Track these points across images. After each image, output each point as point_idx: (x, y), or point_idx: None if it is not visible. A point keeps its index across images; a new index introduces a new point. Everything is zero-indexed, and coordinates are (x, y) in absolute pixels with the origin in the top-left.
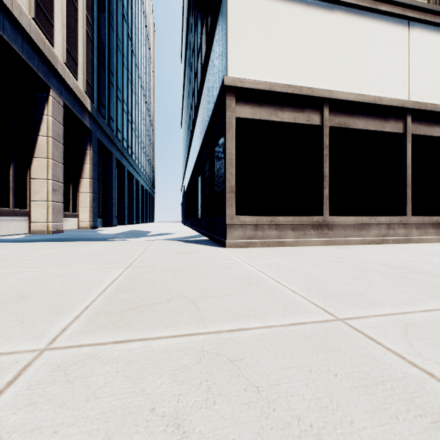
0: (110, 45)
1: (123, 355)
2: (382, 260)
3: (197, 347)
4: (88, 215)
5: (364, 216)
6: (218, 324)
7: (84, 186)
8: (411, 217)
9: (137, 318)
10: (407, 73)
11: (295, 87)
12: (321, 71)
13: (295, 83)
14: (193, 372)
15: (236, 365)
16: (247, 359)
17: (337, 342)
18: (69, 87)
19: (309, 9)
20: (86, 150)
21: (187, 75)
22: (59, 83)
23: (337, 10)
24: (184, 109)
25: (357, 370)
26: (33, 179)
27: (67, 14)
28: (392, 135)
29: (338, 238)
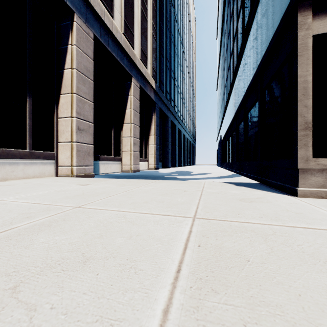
0: (166, 40)
1: None
2: None
3: None
4: (153, 160)
5: None
6: None
7: (151, 140)
8: None
9: None
10: None
11: None
12: None
13: None
14: None
15: None
16: None
17: None
18: (142, 74)
19: None
20: (152, 116)
21: (223, 44)
22: (137, 73)
23: None
24: (220, 74)
25: None
26: (123, 137)
27: (141, 26)
28: None
29: None
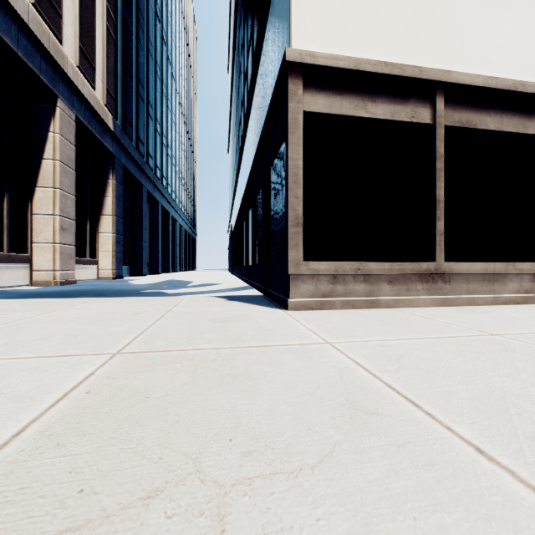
0: (139, 48)
1: None
2: None
3: None
4: (110, 261)
5: (498, 262)
6: None
7: (105, 225)
8: None
9: None
10: None
11: (395, 65)
12: (433, 41)
13: (393, 60)
14: None
15: None
16: None
17: None
18: (83, 97)
19: None
20: (108, 180)
21: (235, 84)
22: (70, 91)
23: None
24: (232, 129)
25: None
26: (35, 214)
27: (81, 4)
28: None
29: (459, 296)
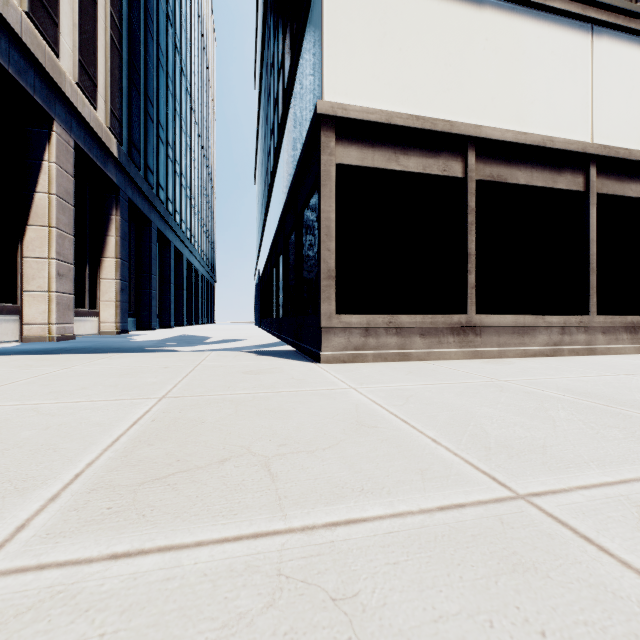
0: (147, 59)
1: (121, 590)
2: (561, 382)
3: (268, 566)
4: (113, 313)
5: (528, 315)
6: (309, 511)
7: (108, 270)
8: (595, 316)
9: (162, 499)
10: (589, 102)
11: (426, 119)
12: (464, 96)
13: (425, 113)
14: (257, 633)
15: (343, 611)
16: (365, 596)
17: (527, 549)
18: (83, 120)
19: (446, 3)
20: (111, 216)
21: (263, 106)
22: (68, 113)
23: (487, 5)
24: (259, 157)
25: (581, 620)
26: (27, 257)
27: (81, 9)
28: (568, 194)
29: (489, 348)
